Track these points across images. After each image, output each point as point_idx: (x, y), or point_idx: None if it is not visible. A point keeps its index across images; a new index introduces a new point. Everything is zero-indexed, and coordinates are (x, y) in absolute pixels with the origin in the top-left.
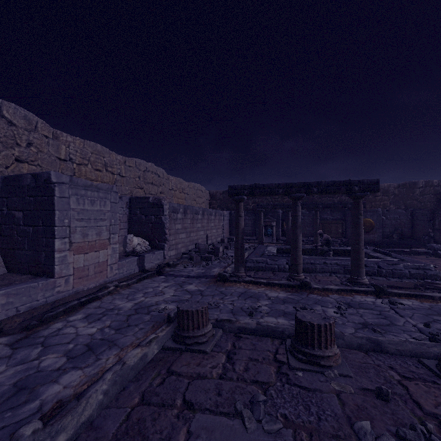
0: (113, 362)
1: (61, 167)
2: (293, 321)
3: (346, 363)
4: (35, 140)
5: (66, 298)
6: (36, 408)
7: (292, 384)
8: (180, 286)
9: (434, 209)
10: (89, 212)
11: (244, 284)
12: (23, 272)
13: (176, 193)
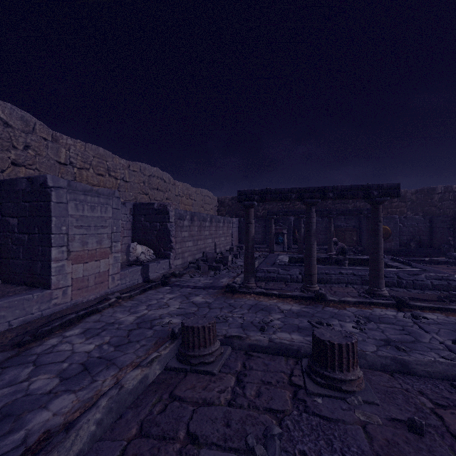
0: (110, 385)
1: (61, 172)
2: (309, 337)
3: (370, 387)
4: (33, 142)
5: (63, 311)
6: (21, 440)
7: (311, 413)
8: (186, 298)
9: (454, 215)
10: (89, 219)
11: (255, 295)
12: (18, 283)
13: (182, 199)
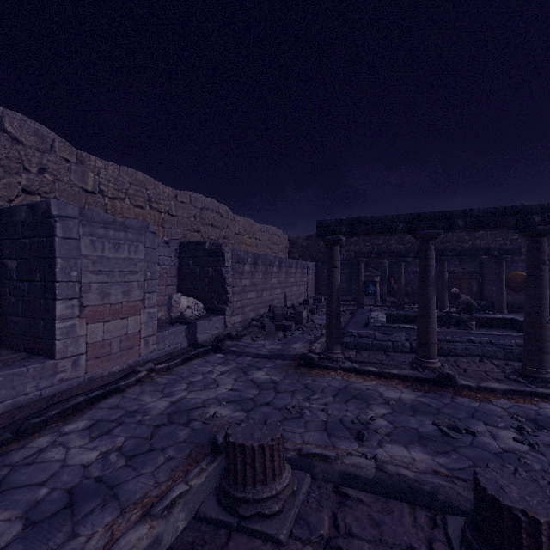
0: (96, 549)
1: (88, 202)
2: (442, 457)
3: None
4: (50, 164)
5: (73, 389)
6: None
7: None
8: (243, 373)
9: None
10: (111, 261)
11: (343, 372)
12: (17, 348)
13: (244, 238)
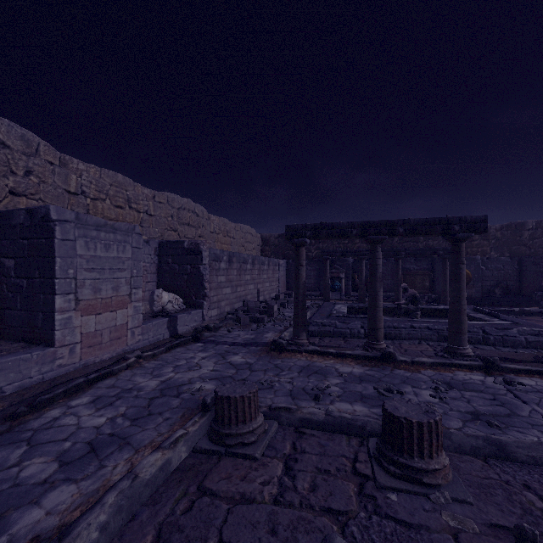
0: (122, 472)
1: (71, 203)
2: (376, 409)
3: (459, 479)
4: (36, 167)
5: (70, 374)
6: None
7: (383, 516)
8: (222, 358)
9: None
10: (102, 260)
11: (307, 354)
12: (15, 339)
13: (219, 236)
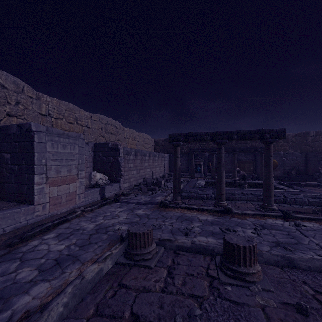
0: (75, 275)
1: (42, 120)
2: (220, 240)
3: (266, 278)
4: (22, 99)
5: (43, 220)
6: (7, 318)
7: (223, 298)
8: (131, 211)
9: None
10: (61, 154)
11: (181, 209)
12: (11, 200)
13: (129, 140)
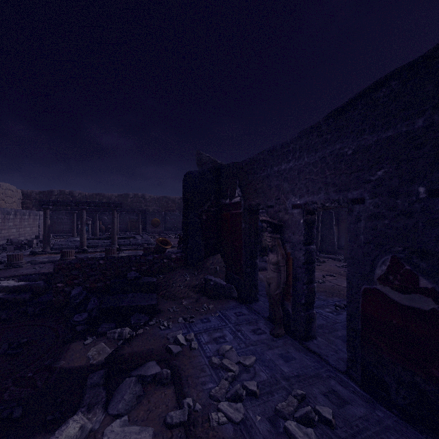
0: None
1: None
2: None
3: None
4: None
5: None
6: None
7: None
8: None
9: None
10: None
11: (49, 254)
12: None
13: None
